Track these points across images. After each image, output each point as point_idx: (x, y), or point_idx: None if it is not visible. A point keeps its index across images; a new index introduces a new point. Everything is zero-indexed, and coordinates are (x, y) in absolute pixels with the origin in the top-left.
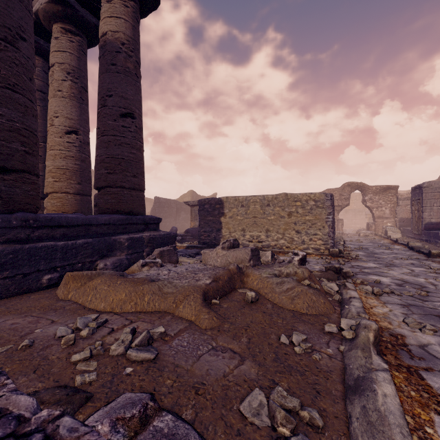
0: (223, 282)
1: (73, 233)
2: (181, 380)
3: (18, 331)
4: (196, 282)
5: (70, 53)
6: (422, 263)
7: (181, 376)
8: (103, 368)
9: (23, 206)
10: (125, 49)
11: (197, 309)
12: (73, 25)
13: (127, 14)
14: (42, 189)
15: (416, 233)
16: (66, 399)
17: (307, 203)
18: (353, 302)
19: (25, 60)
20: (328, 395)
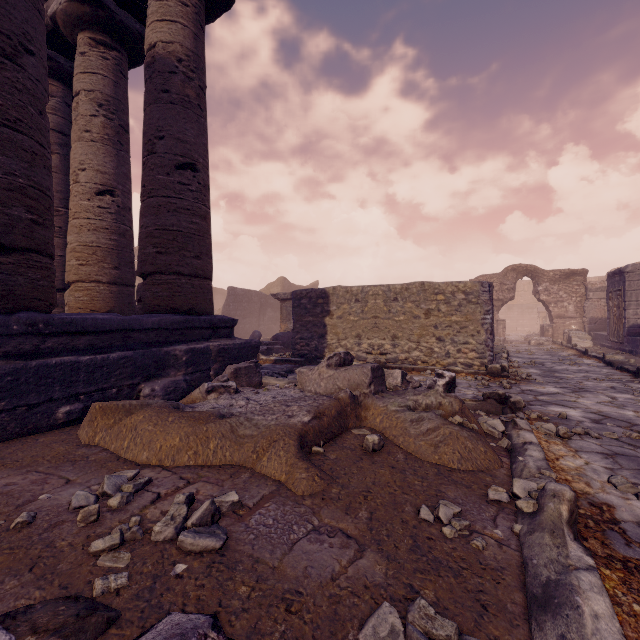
0: (329, 420)
1: (105, 342)
2: (263, 586)
3: (14, 498)
4: (289, 420)
5: (103, 75)
6: (627, 387)
7: (263, 579)
8: (139, 565)
9: (28, 303)
10: (183, 69)
11: (290, 463)
12: (107, 34)
13: (186, 17)
14: (62, 276)
15: (616, 340)
16: (75, 624)
17: (454, 297)
18: (529, 450)
19: (32, 83)
20: (502, 613)
